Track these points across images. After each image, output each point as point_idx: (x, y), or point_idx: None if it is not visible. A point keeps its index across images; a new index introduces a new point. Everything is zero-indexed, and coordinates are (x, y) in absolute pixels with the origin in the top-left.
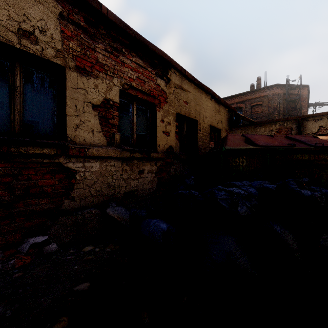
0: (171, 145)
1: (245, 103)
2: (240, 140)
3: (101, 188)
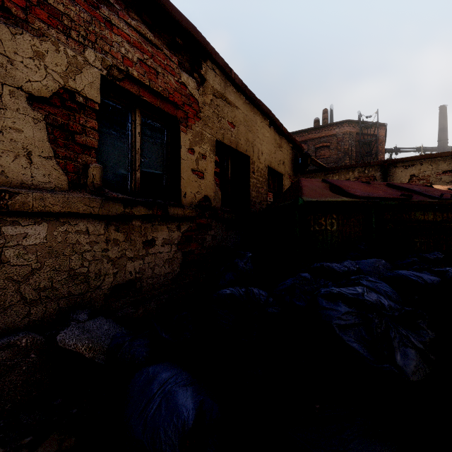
0: (208, 194)
1: (308, 144)
2: (323, 188)
3: (53, 283)
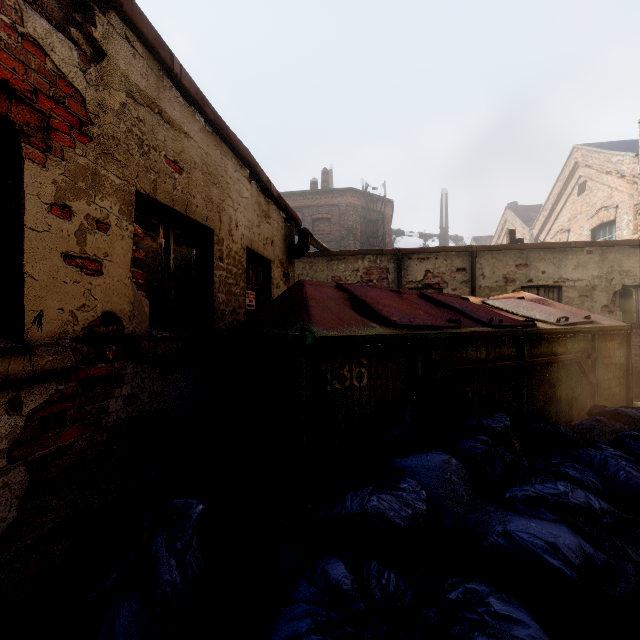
0: (114, 309)
1: (304, 212)
2: (341, 303)
3: None
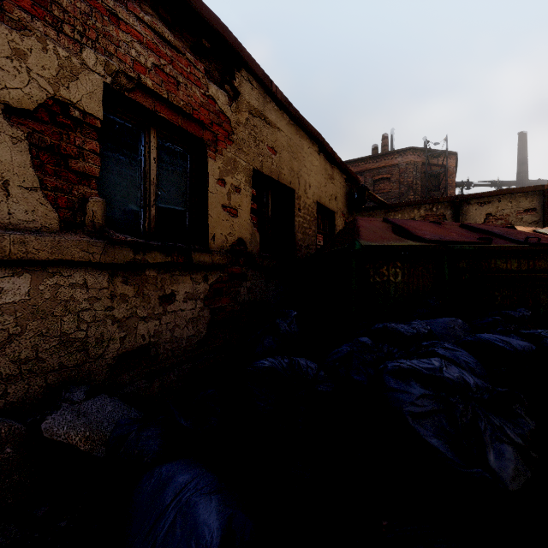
0: (242, 236)
1: (365, 176)
2: (384, 229)
3: (38, 352)
